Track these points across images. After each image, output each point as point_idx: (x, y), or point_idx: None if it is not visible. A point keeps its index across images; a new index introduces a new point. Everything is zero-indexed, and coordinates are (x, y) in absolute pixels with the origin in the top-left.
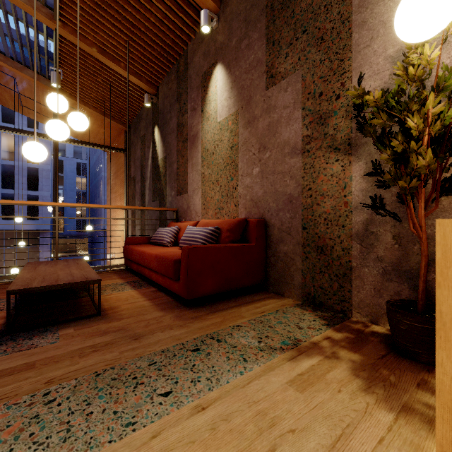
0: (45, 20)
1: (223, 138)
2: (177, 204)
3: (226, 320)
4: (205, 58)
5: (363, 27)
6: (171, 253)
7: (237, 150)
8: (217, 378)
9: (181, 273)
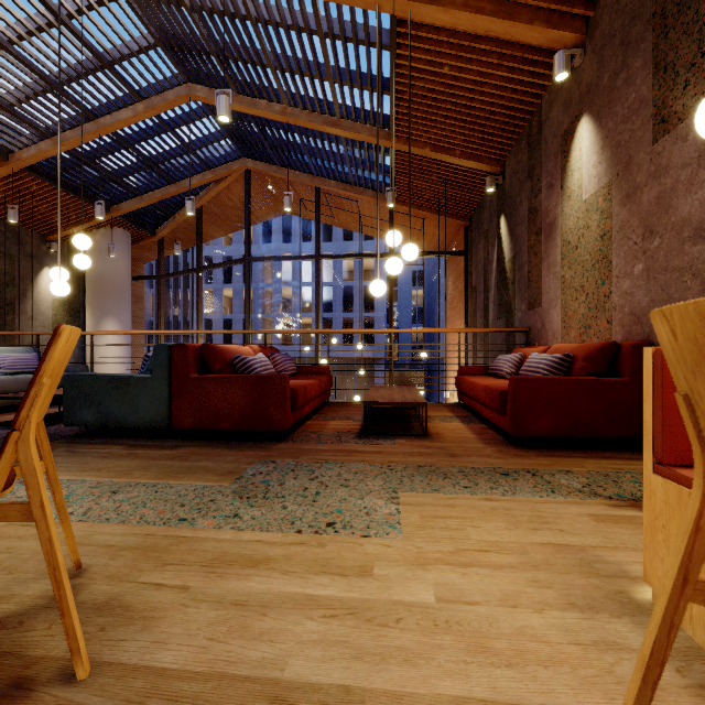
0: (382, 143)
1: (590, 223)
2: (528, 322)
3: (556, 465)
4: (566, 110)
5: None
6: (502, 385)
7: (610, 239)
8: (514, 492)
9: (507, 406)
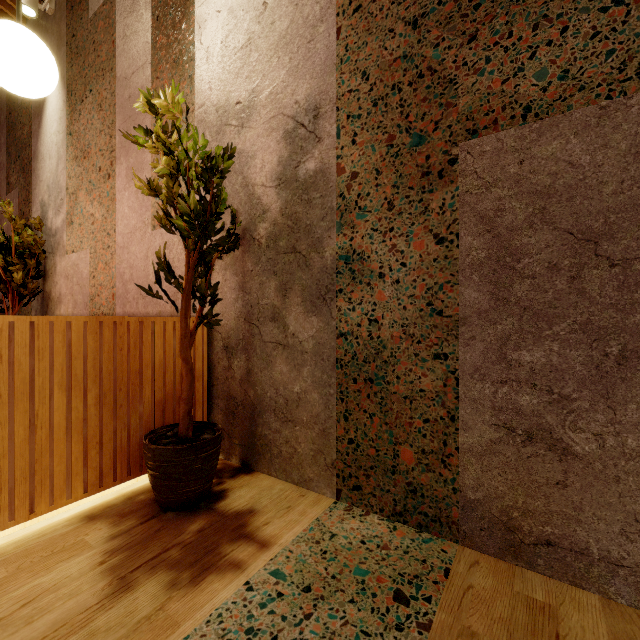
0: None
1: None
2: None
3: None
4: None
5: (34, 174)
6: None
7: None
8: None
9: None
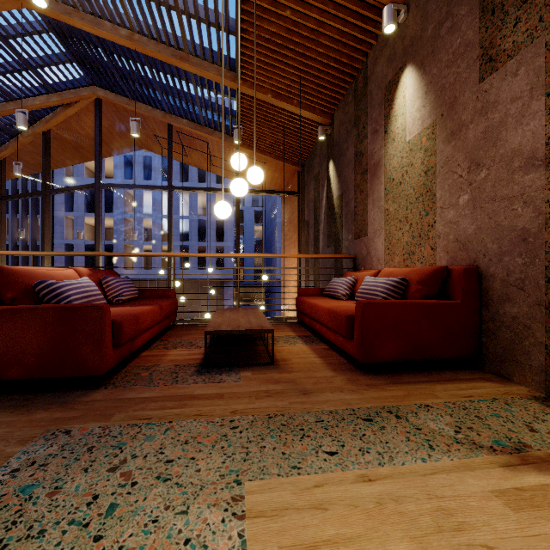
0: (229, 84)
1: (414, 161)
2: (355, 249)
3: (411, 396)
4: (390, 64)
5: None
6: (344, 308)
7: (434, 174)
8: (391, 456)
9: (355, 331)
